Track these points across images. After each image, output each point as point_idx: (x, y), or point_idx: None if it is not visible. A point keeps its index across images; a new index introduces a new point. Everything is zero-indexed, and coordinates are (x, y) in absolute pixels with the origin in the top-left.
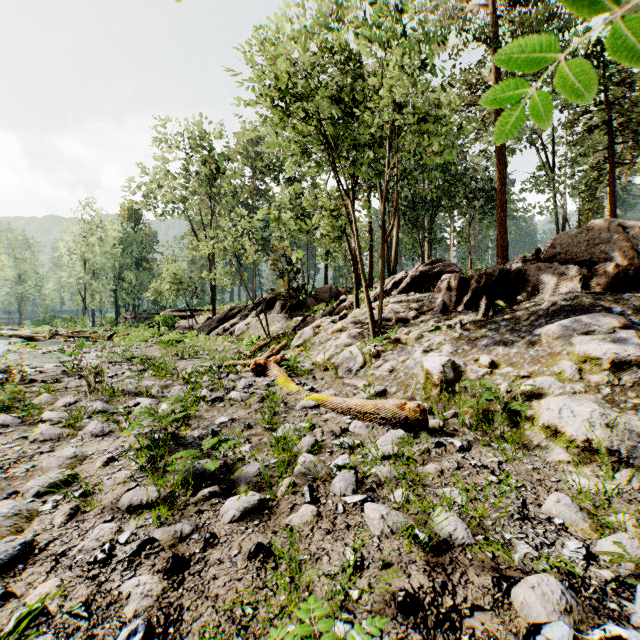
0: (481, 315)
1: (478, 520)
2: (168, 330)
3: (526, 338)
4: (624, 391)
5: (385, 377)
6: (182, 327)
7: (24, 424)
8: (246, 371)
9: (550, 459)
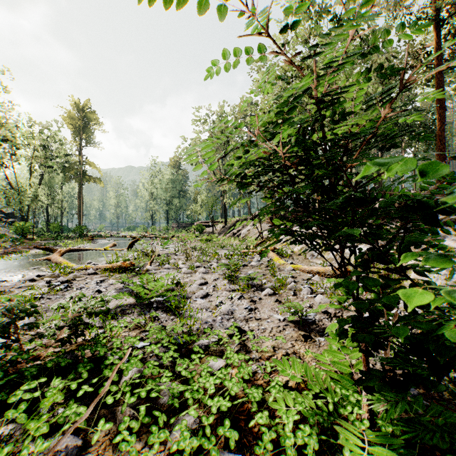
0: (398, 224)
1: None
2: (199, 234)
3: None
4: None
5: (333, 258)
6: (207, 232)
7: (174, 269)
8: (255, 255)
9: None
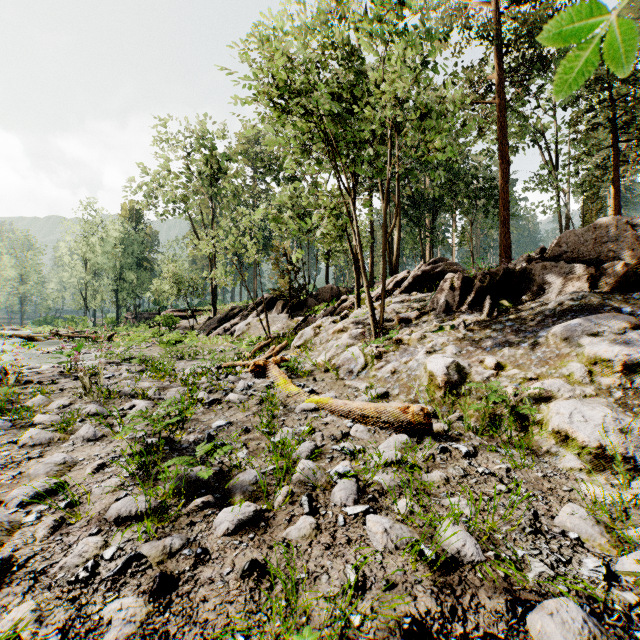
0: (485, 315)
1: (488, 535)
2: (169, 330)
3: (533, 339)
4: (637, 394)
5: (387, 379)
6: (183, 327)
7: (15, 427)
8: (245, 372)
9: (561, 466)
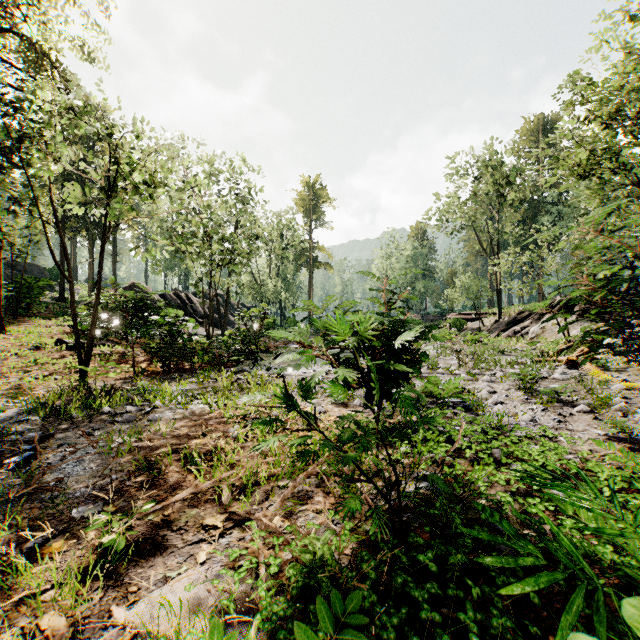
0: None
1: None
2: (457, 331)
3: None
4: None
5: None
6: (470, 329)
7: (448, 374)
8: (557, 365)
9: None
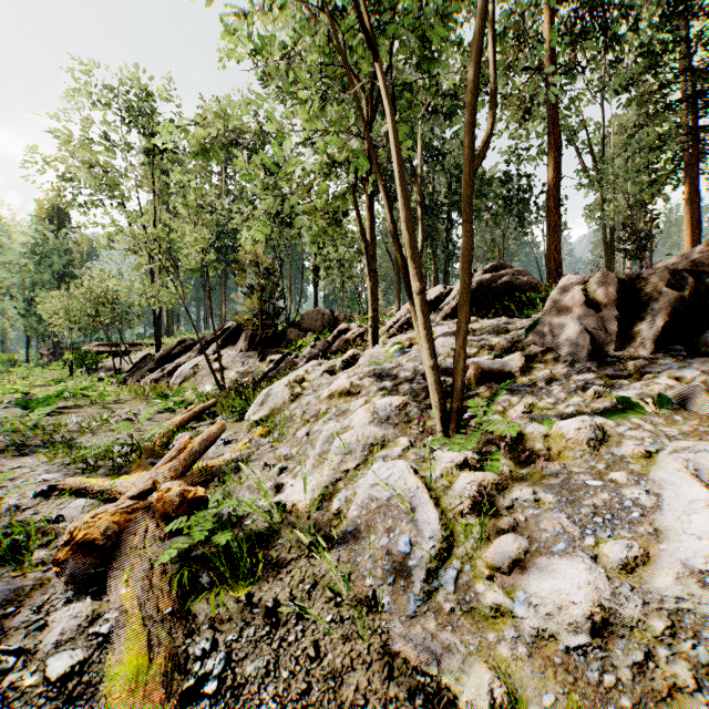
0: None
1: None
2: (86, 373)
3: None
4: None
5: (574, 653)
6: (106, 369)
7: None
8: None
9: None
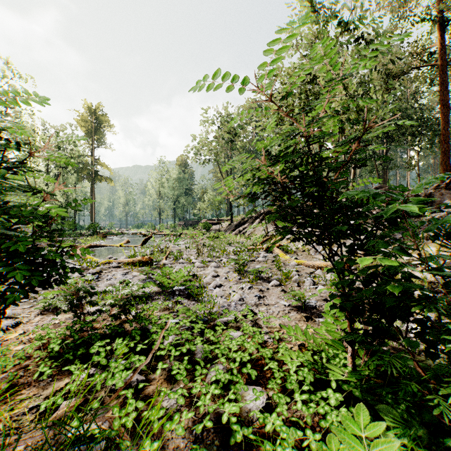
0: None
1: None
2: (206, 231)
3: None
4: None
5: None
6: (214, 229)
7: (187, 263)
8: (261, 251)
9: None
